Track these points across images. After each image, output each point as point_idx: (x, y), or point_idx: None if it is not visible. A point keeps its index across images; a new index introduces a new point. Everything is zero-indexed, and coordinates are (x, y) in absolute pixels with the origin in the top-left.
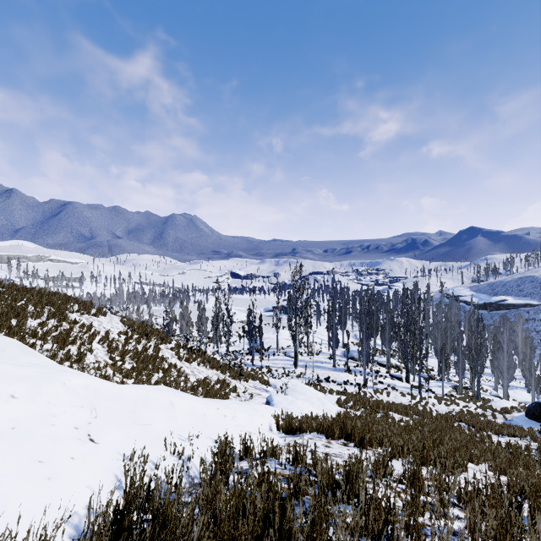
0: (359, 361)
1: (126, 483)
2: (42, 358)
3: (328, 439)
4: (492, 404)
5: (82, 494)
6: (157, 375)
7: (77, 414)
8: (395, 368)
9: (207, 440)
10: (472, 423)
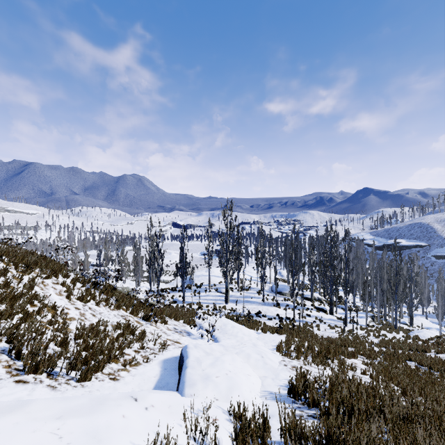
0: (286, 295)
1: None
2: None
3: None
4: (416, 334)
5: None
6: (7, 324)
7: None
8: (317, 301)
9: None
10: (428, 364)
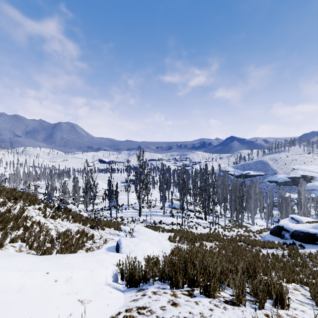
0: (178, 209)
1: None
2: None
3: (172, 289)
4: (251, 228)
5: None
6: (17, 233)
7: None
8: (198, 212)
9: None
10: (248, 242)
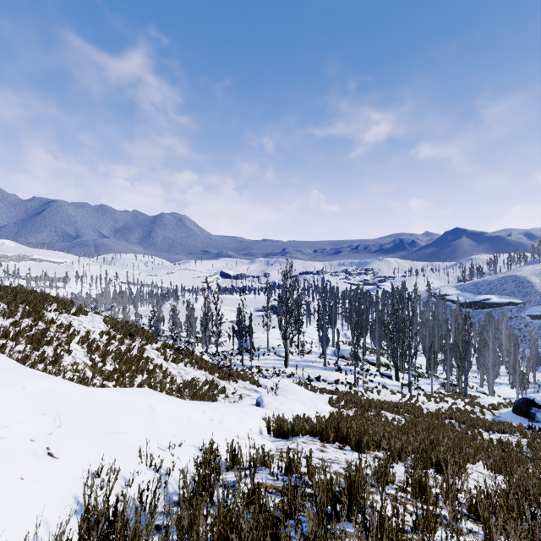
0: (349, 360)
1: (85, 508)
2: (4, 360)
3: (322, 442)
4: (479, 401)
5: (29, 525)
6: (141, 377)
7: (36, 424)
8: (384, 367)
9: (190, 449)
10: (463, 421)
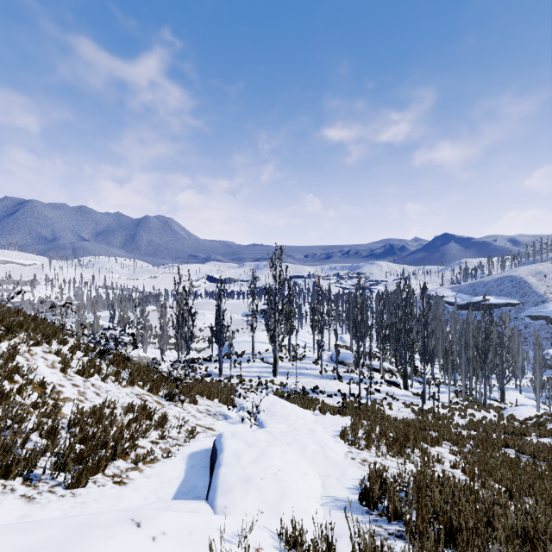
0: (349, 366)
1: None
2: None
3: None
4: (511, 413)
5: None
6: None
7: None
8: (388, 373)
9: None
10: (531, 452)
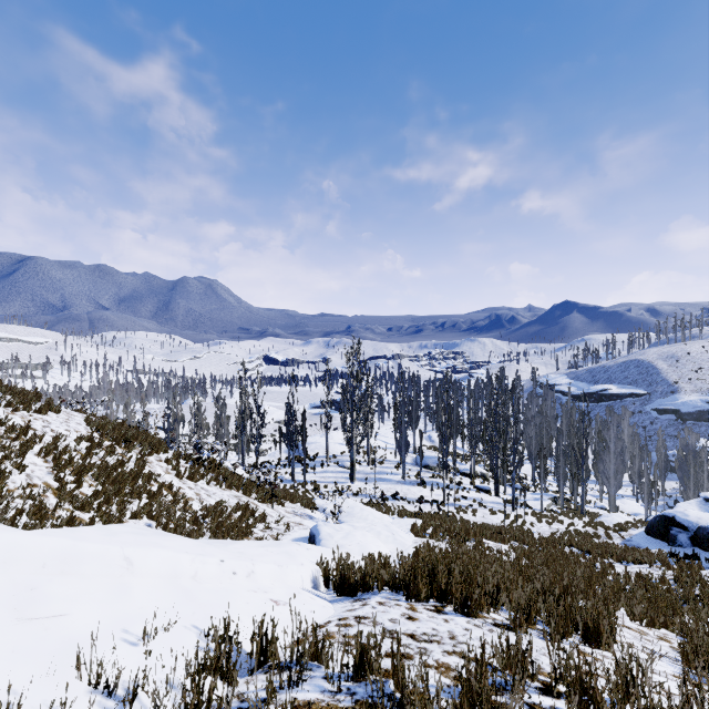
0: (435, 470)
1: None
2: None
3: (410, 601)
4: (602, 519)
5: None
6: (138, 503)
7: None
8: (480, 478)
9: (187, 635)
10: (587, 548)
